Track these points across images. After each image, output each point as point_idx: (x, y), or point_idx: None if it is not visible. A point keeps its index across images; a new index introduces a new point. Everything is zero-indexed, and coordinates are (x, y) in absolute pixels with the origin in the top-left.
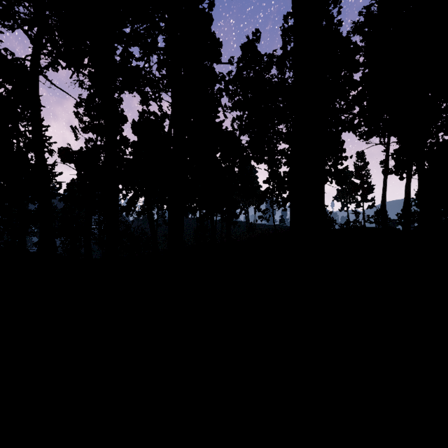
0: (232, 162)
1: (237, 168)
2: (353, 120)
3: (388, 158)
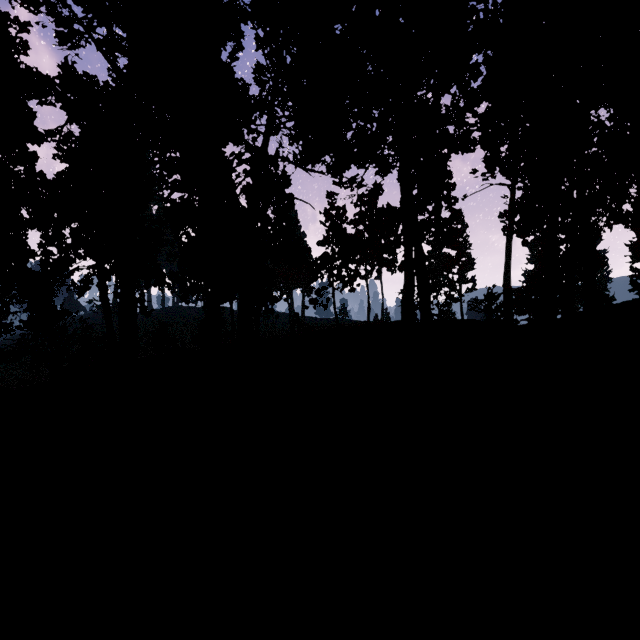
0: (263, 201)
1: (273, 212)
2: (468, 133)
3: (513, 206)
